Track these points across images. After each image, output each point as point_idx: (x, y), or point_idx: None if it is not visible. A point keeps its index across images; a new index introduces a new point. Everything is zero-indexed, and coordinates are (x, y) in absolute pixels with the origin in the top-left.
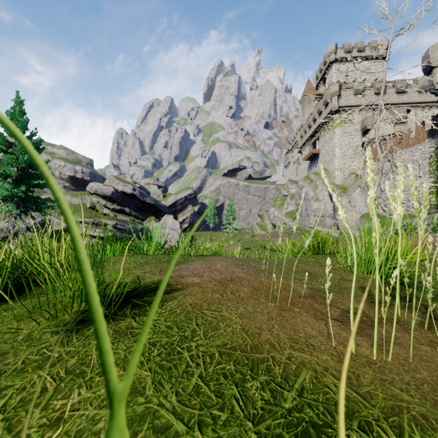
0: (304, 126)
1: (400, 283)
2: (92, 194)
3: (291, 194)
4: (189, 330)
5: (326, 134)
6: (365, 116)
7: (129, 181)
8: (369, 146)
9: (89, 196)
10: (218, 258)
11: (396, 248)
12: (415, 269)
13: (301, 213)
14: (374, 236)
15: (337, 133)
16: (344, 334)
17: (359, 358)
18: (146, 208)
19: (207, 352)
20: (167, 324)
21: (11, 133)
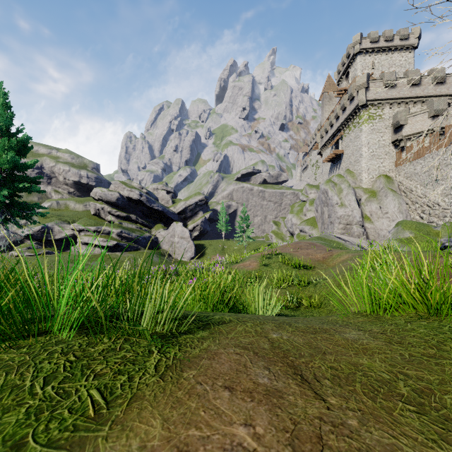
0: (325, 125)
1: None
2: (96, 200)
3: (311, 199)
4: None
5: (350, 132)
6: (397, 111)
7: (135, 186)
8: None
9: (93, 202)
10: (226, 350)
11: None
12: None
13: (323, 221)
14: None
15: (364, 130)
16: None
17: None
18: (154, 215)
19: None
20: None
21: None
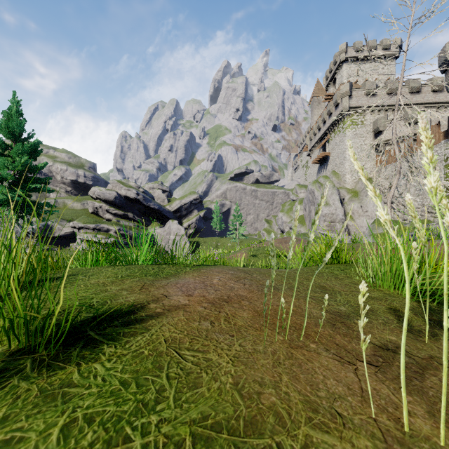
0: (314, 129)
1: (437, 302)
2: (94, 199)
3: (300, 198)
4: (154, 388)
5: (336, 136)
6: (377, 117)
7: (132, 185)
8: (424, 113)
9: (91, 201)
10: (217, 269)
11: (423, 257)
12: (448, 283)
13: (310, 219)
14: (415, 245)
15: (347, 134)
16: (384, 390)
17: (417, 444)
18: (150, 213)
19: (172, 437)
20: (124, 376)
21: (7, 135)
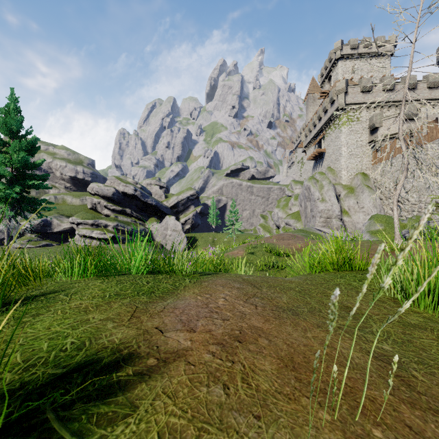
0: (309, 125)
1: None
2: (92, 195)
3: (296, 194)
4: None
5: (332, 133)
6: (373, 114)
7: (130, 182)
8: None
9: (90, 197)
10: (220, 279)
11: None
12: None
13: (306, 214)
14: None
15: (343, 131)
16: None
17: None
18: (148, 209)
19: None
20: None
21: (5, 132)
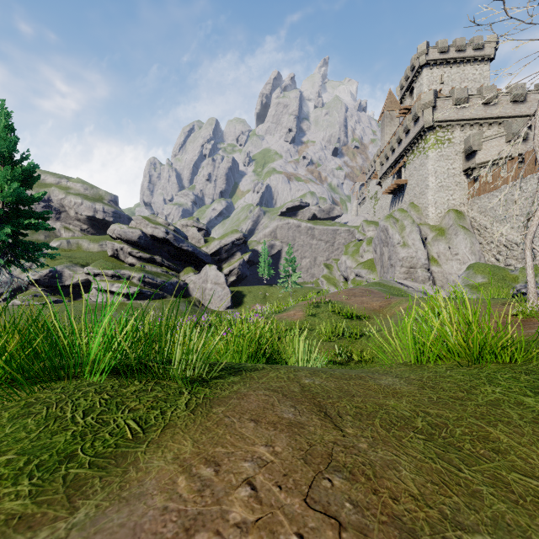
0: (386, 150)
1: None
2: (114, 239)
3: (369, 237)
4: None
5: (415, 159)
6: (469, 134)
7: (160, 222)
8: None
9: (110, 242)
10: (256, 392)
11: None
12: None
13: (382, 263)
14: None
15: (430, 156)
16: None
17: None
18: (183, 256)
19: None
20: None
21: None
